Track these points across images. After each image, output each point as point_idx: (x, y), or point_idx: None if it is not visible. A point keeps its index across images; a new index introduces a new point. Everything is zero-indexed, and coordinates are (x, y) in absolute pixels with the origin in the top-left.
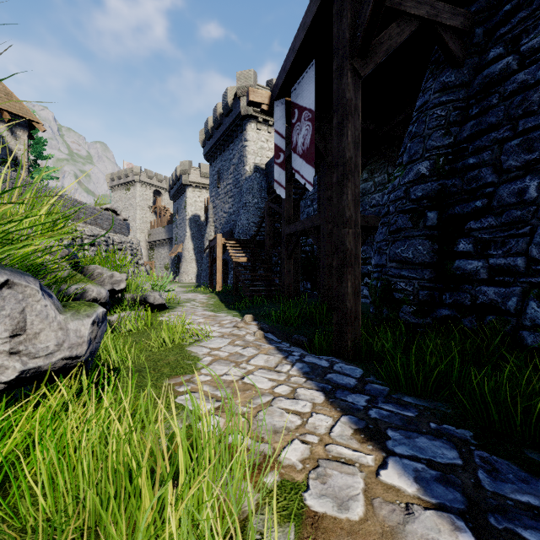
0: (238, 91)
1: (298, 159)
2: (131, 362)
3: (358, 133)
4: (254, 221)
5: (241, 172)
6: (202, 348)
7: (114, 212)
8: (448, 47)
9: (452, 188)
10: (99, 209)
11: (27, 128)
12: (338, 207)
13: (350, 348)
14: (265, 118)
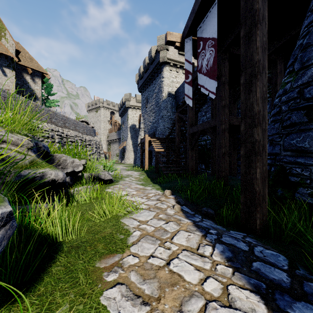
0: (158, 48)
1: (202, 77)
2: (73, 235)
3: (265, 39)
4: (168, 126)
5: (160, 97)
6: (132, 220)
7: (86, 123)
8: None
9: None
10: (77, 121)
11: (41, 77)
12: (246, 104)
13: (259, 226)
14: (174, 63)
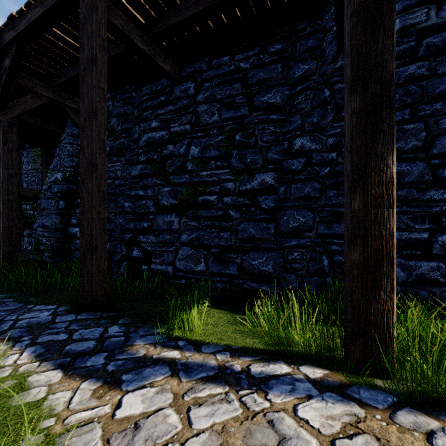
0: None
1: None
2: None
3: None
4: None
5: None
6: None
7: None
8: (71, 116)
9: (73, 190)
10: None
11: None
12: None
13: None
14: None
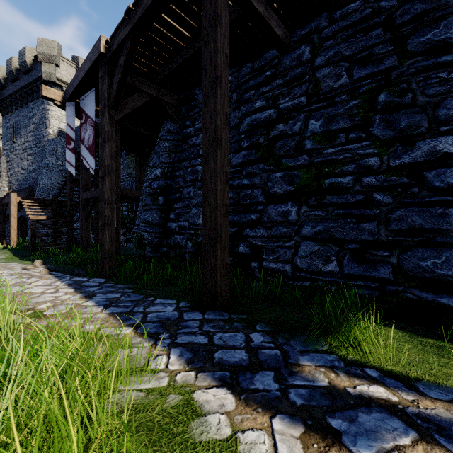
0: (39, 55)
1: (85, 150)
2: None
3: (114, 151)
4: (58, 182)
5: (43, 133)
6: None
7: None
8: (169, 112)
9: (170, 185)
10: None
11: None
12: (102, 191)
13: (108, 272)
14: None
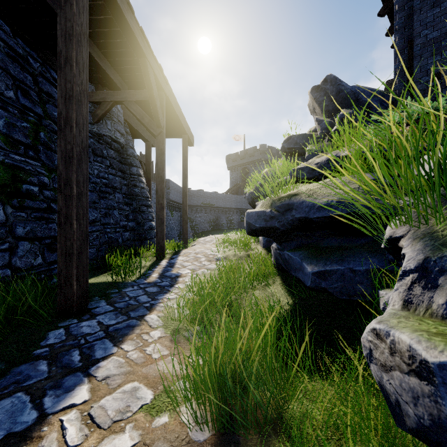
0: None
1: None
2: None
3: None
4: None
5: None
6: None
7: None
8: None
9: None
10: None
11: None
12: None
13: None
14: None
